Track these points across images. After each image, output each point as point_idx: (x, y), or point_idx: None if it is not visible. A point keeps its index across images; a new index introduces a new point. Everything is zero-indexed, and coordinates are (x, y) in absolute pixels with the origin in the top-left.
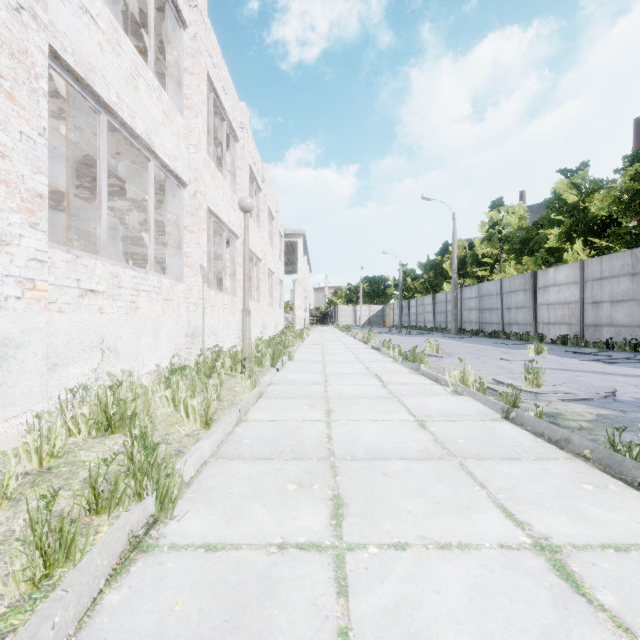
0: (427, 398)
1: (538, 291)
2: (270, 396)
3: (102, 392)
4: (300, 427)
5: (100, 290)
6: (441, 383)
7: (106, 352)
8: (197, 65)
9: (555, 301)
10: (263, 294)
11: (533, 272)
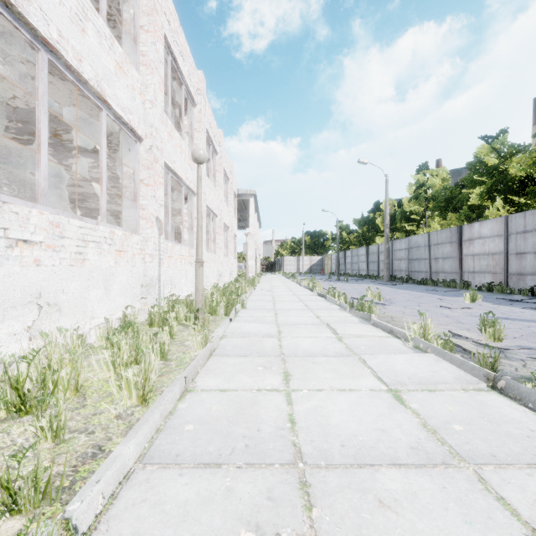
0: (390, 356)
1: (464, 243)
2: (222, 353)
3: (20, 361)
4: (255, 401)
5: (36, 240)
6: (397, 336)
7: (44, 307)
8: (153, 23)
9: (480, 252)
10: (219, 246)
11: (459, 226)
